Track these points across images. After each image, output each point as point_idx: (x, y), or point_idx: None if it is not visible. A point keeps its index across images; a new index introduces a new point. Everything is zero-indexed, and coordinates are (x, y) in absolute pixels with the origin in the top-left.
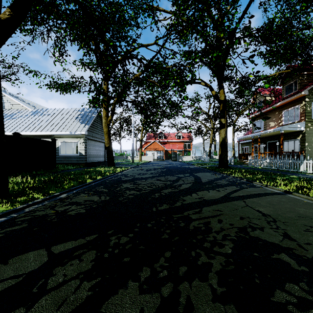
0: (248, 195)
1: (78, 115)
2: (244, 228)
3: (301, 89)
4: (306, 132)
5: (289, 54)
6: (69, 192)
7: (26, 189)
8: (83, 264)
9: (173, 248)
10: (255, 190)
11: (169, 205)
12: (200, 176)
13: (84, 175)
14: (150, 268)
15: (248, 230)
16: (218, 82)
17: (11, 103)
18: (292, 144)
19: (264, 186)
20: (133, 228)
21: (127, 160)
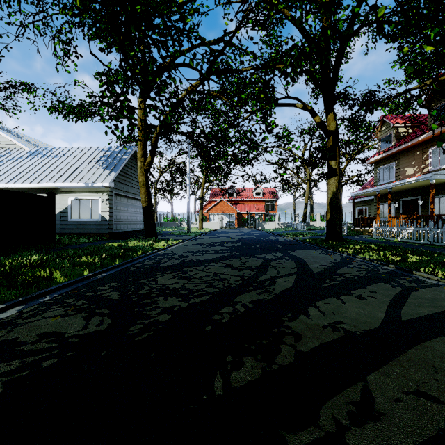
0: (442, 314)
1: (101, 156)
2: None
3: None
4: None
5: None
6: (32, 300)
7: None
8: None
9: None
10: (441, 296)
11: (261, 362)
12: (304, 258)
13: (93, 256)
14: None
15: None
16: (325, 102)
17: None
18: None
19: None
20: None
21: (180, 228)
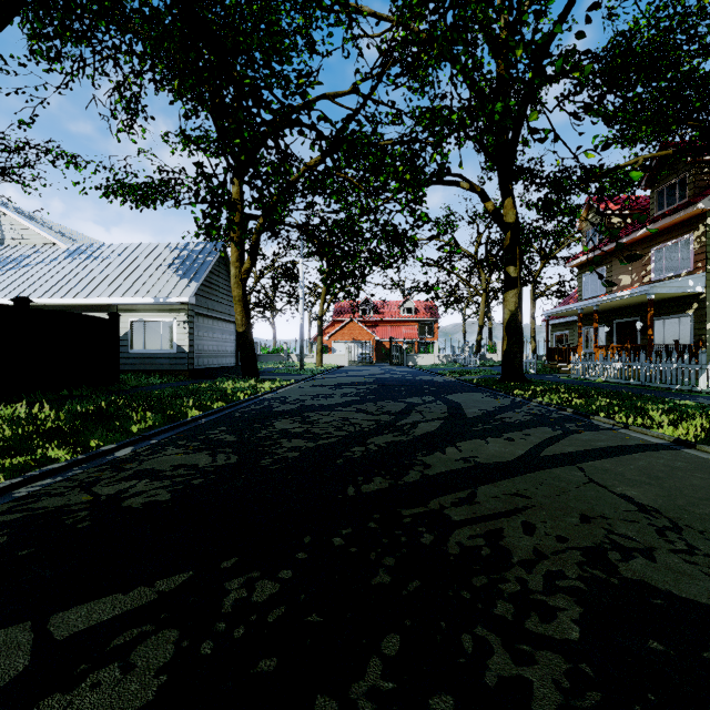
0: (586, 451)
1: (174, 258)
2: (600, 550)
3: (698, 197)
4: (709, 298)
5: (672, 111)
6: (139, 443)
7: (31, 434)
8: (131, 683)
9: (408, 622)
10: (601, 438)
11: (389, 480)
12: (461, 402)
13: (184, 399)
14: (339, 701)
15: (613, 558)
16: (500, 182)
17: (19, 231)
18: (675, 326)
19: (621, 427)
20: (292, 551)
21: (289, 364)
